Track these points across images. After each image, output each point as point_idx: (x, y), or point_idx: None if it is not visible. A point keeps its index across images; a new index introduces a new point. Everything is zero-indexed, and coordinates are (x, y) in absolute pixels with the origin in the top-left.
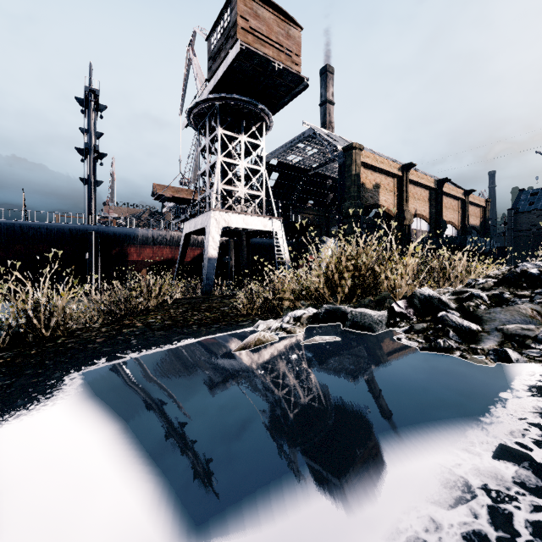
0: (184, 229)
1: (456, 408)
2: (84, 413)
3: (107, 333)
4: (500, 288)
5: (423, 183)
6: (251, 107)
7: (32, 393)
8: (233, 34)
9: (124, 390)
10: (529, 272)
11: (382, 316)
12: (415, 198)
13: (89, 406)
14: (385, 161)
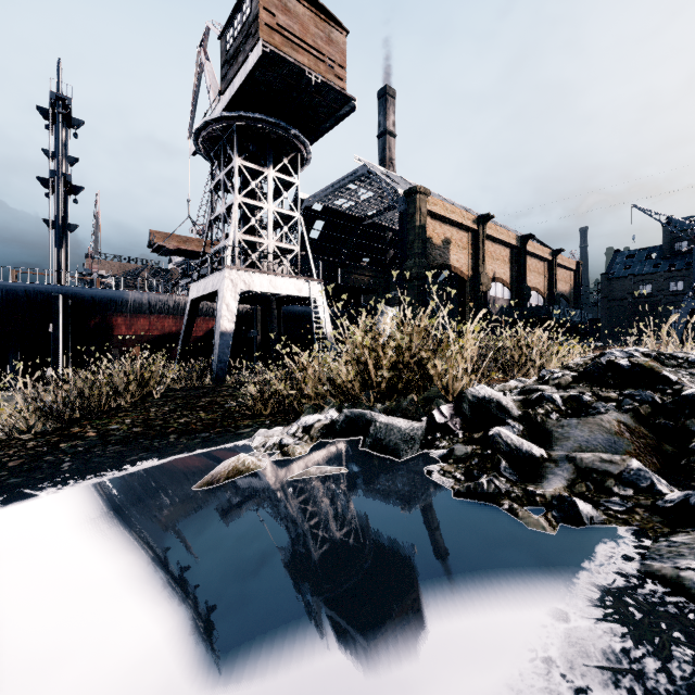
0: (190, 292)
1: (473, 652)
2: None
3: (34, 450)
4: (581, 386)
5: (502, 239)
6: (280, 131)
7: None
8: (254, 31)
9: None
10: (618, 363)
11: (417, 429)
12: (493, 258)
13: None
14: (457, 210)
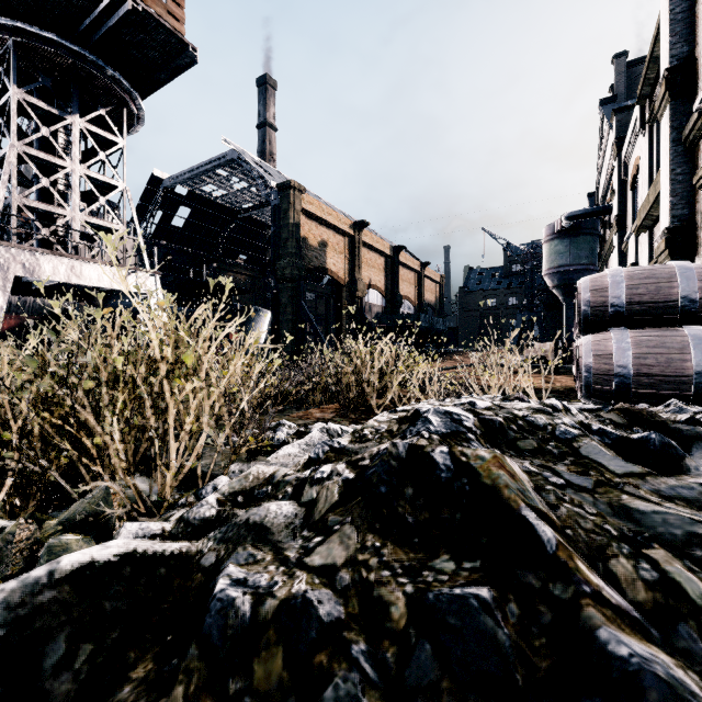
0: None
1: None
2: None
3: None
4: (347, 523)
5: (378, 248)
6: (89, 67)
7: None
8: None
9: None
10: (429, 458)
11: None
12: (369, 265)
13: None
14: (334, 213)
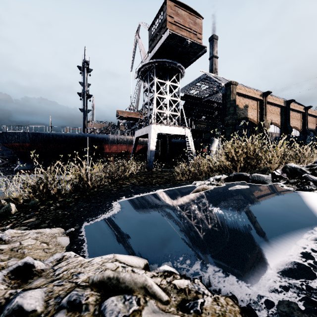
0: (135, 134)
1: None
2: (134, 215)
3: (116, 186)
4: None
5: (276, 103)
6: (173, 65)
7: (102, 208)
8: (164, 26)
9: (146, 208)
10: None
11: (268, 177)
12: (271, 113)
13: (134, 213)
14: (251, 91)
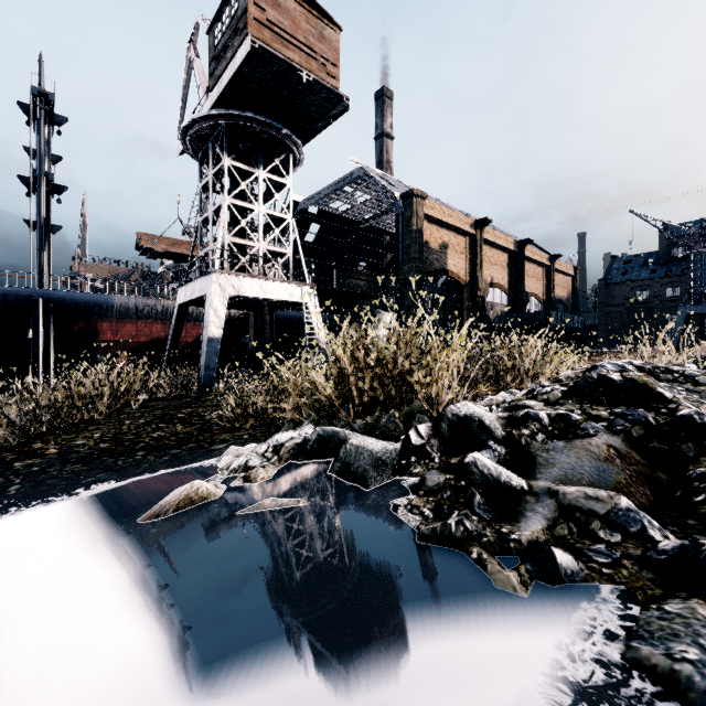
0: (178, 297)
1: None
2: None
3: None
4: (570, 402)
5: (500, 244)
6: (271, 131)
7: None
8: (242, 26)
9: None
10: (609, 378)
11: (391, 452)
12: (491, 263)
13: None
14: (455, 214)
